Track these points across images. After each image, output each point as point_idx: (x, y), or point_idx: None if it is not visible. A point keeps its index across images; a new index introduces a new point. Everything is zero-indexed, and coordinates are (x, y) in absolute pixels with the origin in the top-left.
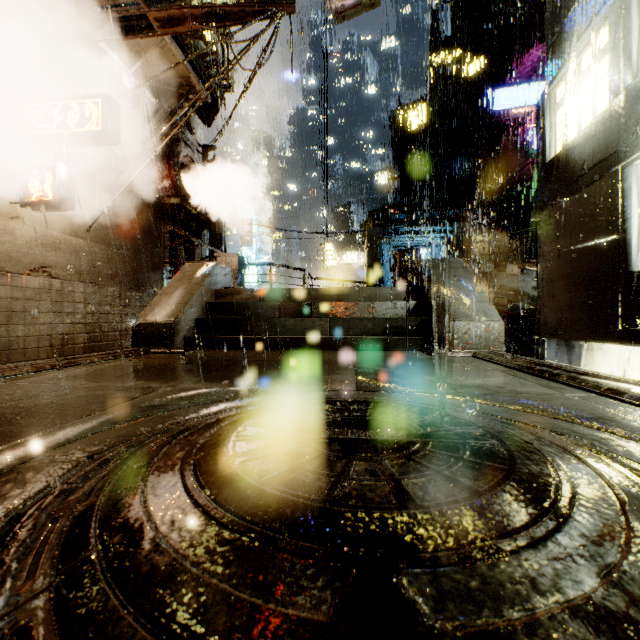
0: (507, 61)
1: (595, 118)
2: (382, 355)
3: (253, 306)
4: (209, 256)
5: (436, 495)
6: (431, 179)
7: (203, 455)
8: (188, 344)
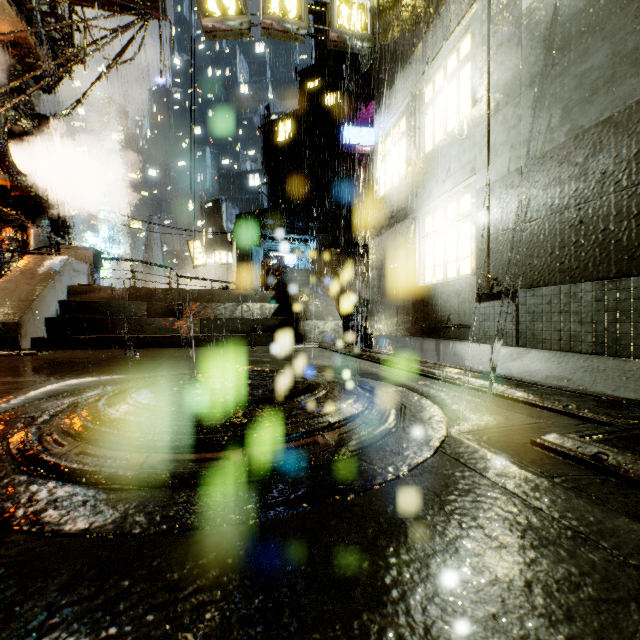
0: (357, 102)
1: (399, 179)
2: (250, 349)
3: (117, 305)
4: (49, 245)
5: (267, 394)
6: (297, 190)
7: (138, 397)
8: (37, 345)
